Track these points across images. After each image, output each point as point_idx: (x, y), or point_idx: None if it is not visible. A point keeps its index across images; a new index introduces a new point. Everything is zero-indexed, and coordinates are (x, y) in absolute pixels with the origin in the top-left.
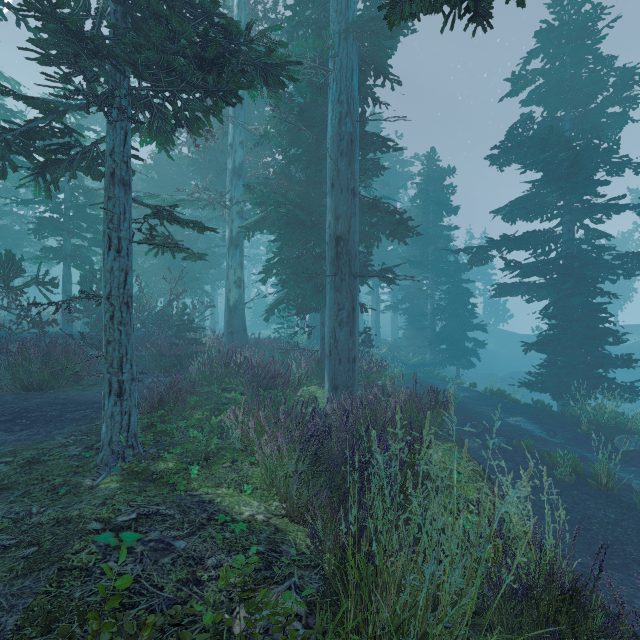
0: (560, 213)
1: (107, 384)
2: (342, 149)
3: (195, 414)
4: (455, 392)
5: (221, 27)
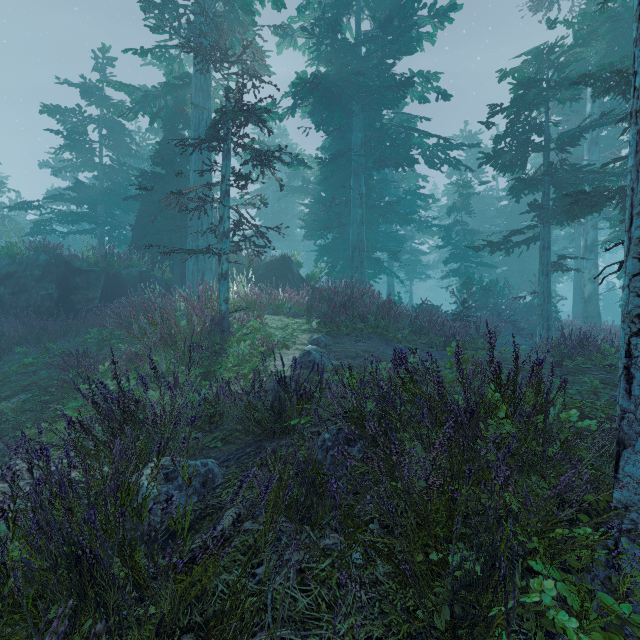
0: None
1: (542, 325)
2: None
3: None
4: None
5: (596, 172)
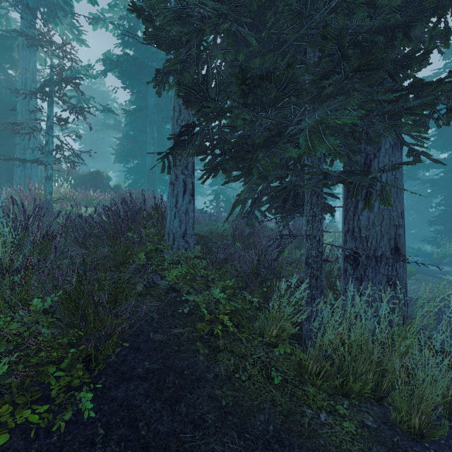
0: None
1: None
2: None
3: None
4: None
5: None
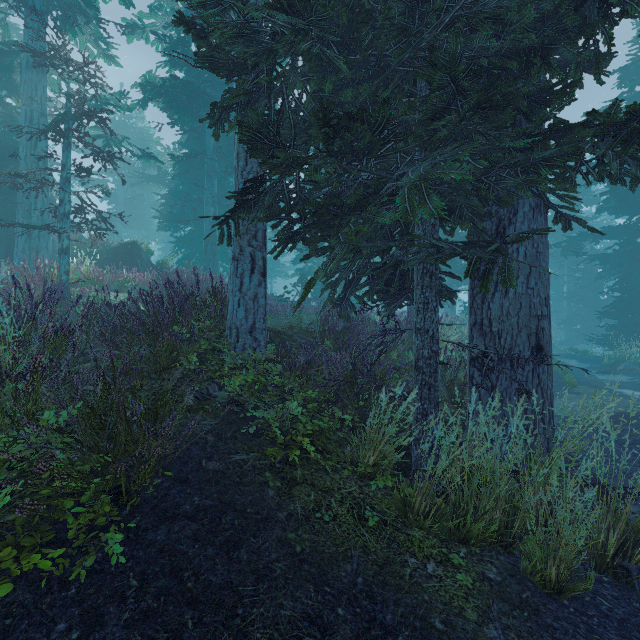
0: (633, 210)
1: None
2: None
3: None
4: None
5: None
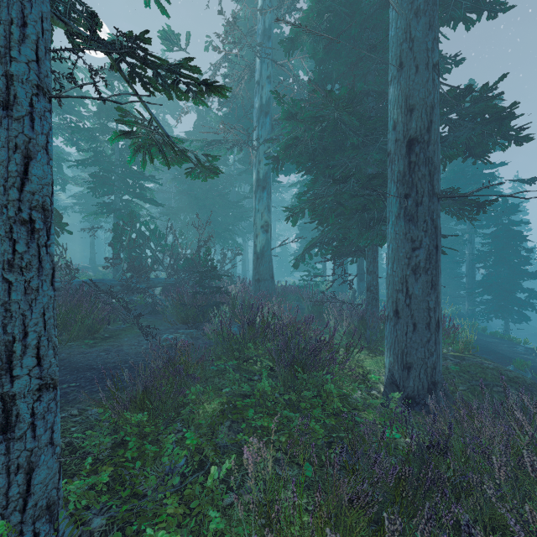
0: None
1: None
2: (417, 6)
3: (201, 407)
4: (528, 357)
5: None
